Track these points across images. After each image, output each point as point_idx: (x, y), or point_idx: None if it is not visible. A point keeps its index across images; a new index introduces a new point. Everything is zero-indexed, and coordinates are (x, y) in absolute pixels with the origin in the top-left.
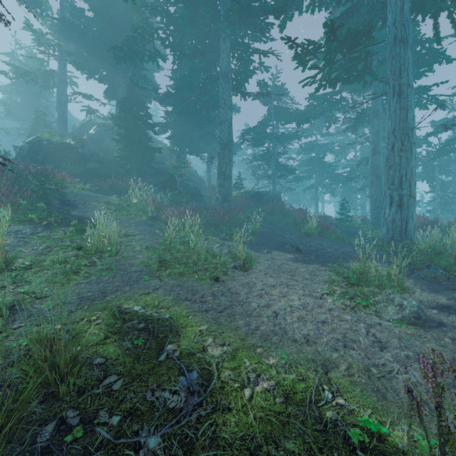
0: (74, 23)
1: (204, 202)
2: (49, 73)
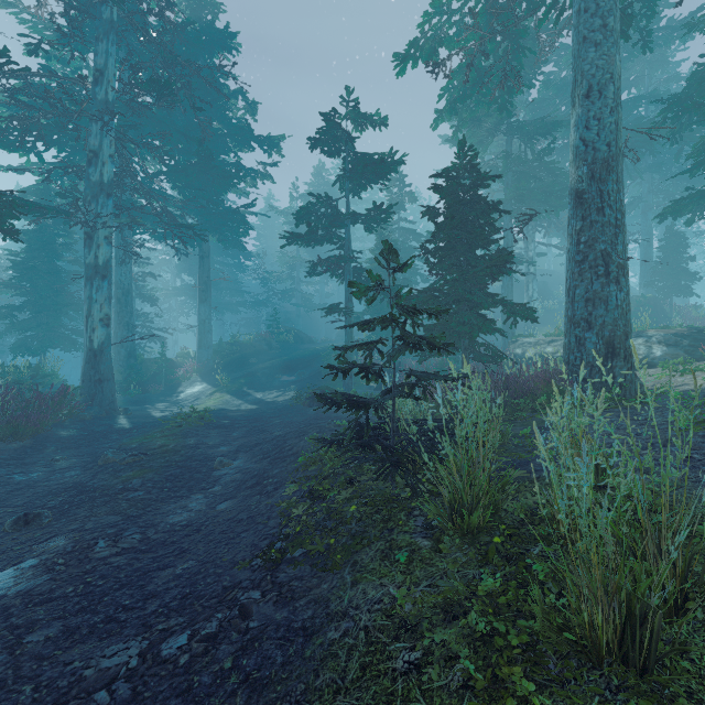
0: None
1: None
2: None
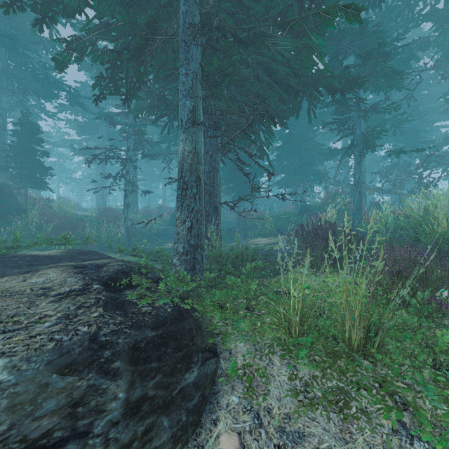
0: None
1: None
2: None
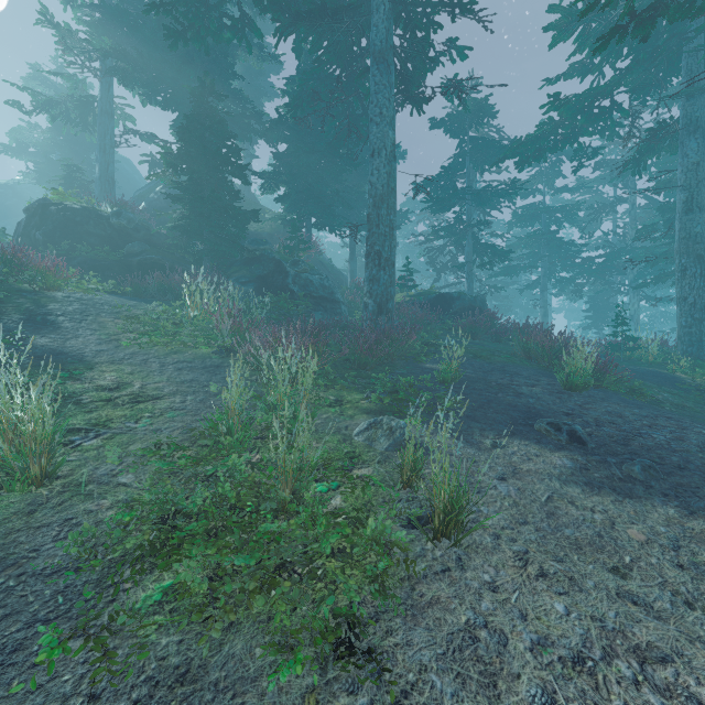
0: (120, 6)
1: (341, 314)
2: (87, 101)
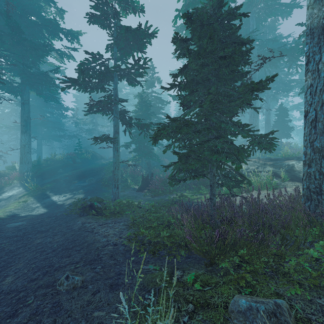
0: None
1: None
2: None
